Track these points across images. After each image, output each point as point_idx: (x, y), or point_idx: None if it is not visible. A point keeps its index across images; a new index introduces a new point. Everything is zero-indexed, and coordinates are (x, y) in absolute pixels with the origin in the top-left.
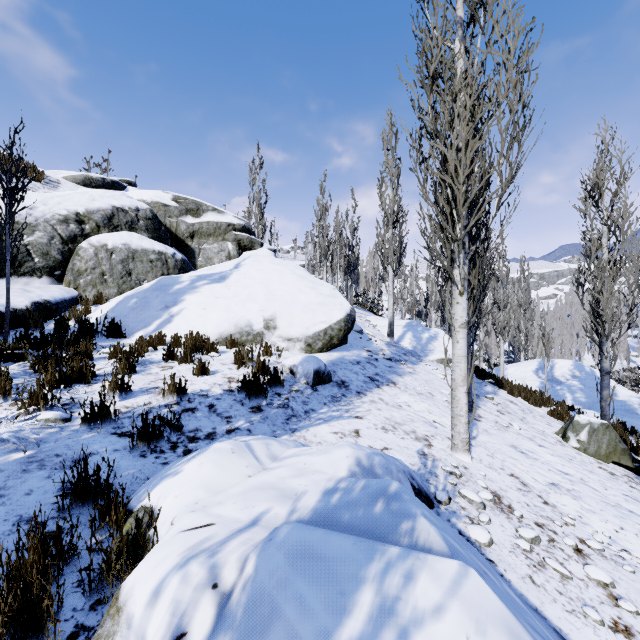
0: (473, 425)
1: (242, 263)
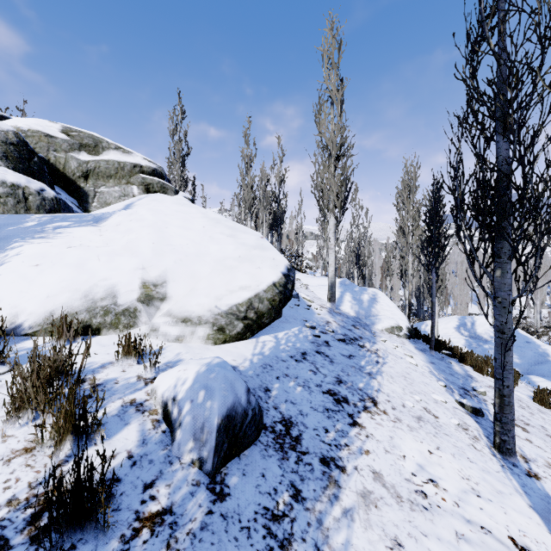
0: None
1: (135, 203)
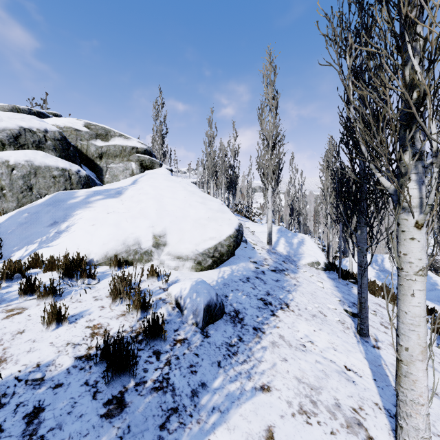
0: (380, 360)
1: (139, 179)
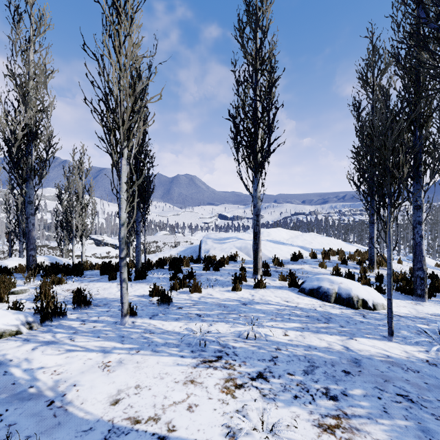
0: None
1: None
